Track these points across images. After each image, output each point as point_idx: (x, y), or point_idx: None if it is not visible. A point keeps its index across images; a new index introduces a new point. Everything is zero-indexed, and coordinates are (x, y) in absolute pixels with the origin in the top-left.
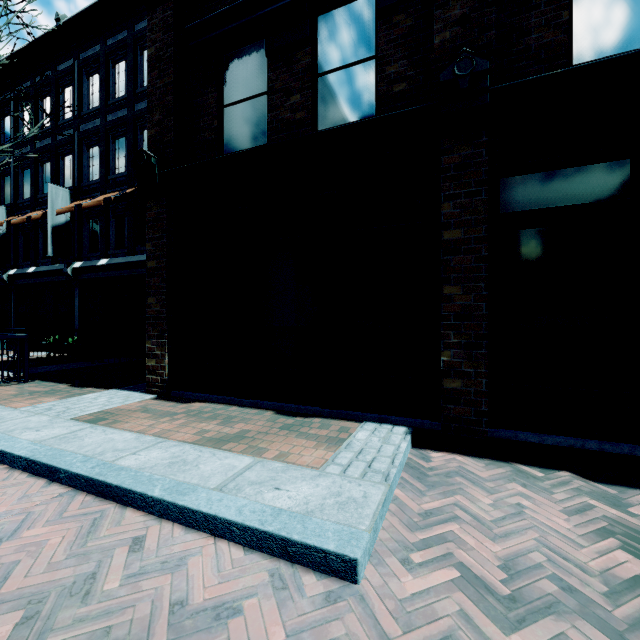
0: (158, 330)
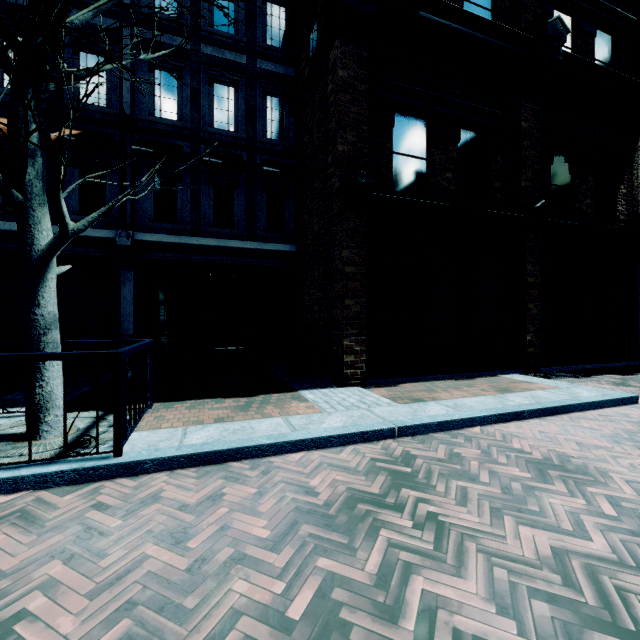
0: (357, 329)
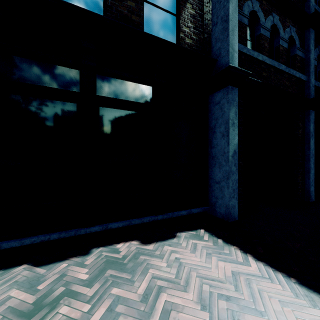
0: None
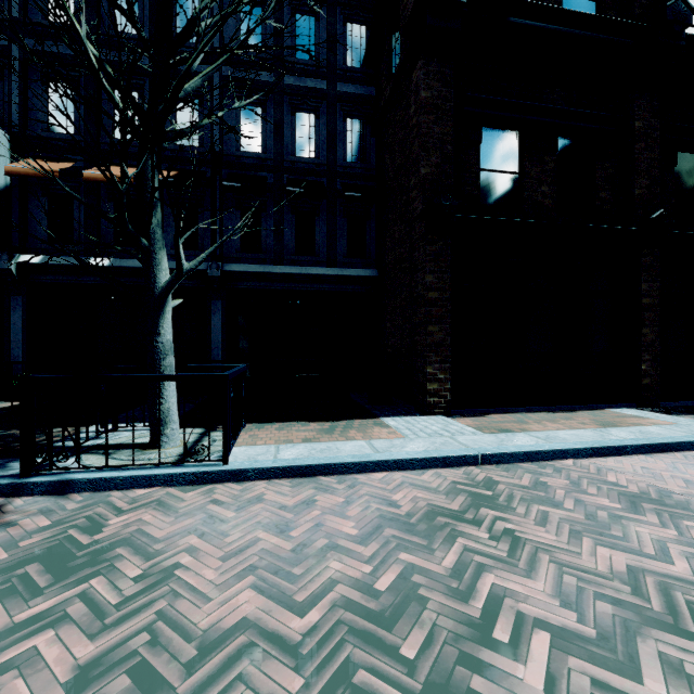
0: (441, 356)
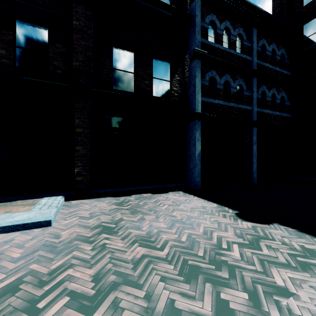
0: None
